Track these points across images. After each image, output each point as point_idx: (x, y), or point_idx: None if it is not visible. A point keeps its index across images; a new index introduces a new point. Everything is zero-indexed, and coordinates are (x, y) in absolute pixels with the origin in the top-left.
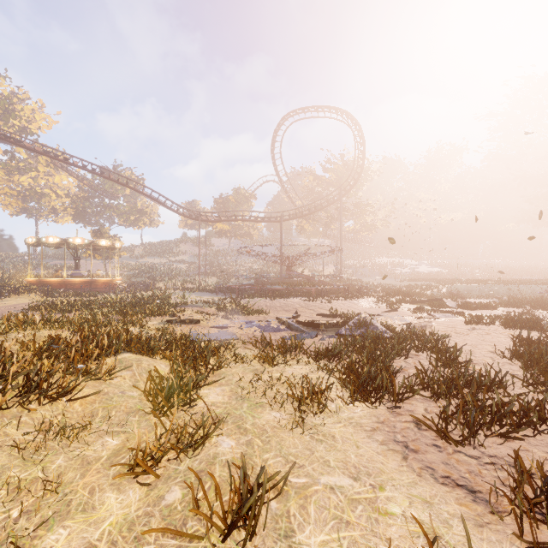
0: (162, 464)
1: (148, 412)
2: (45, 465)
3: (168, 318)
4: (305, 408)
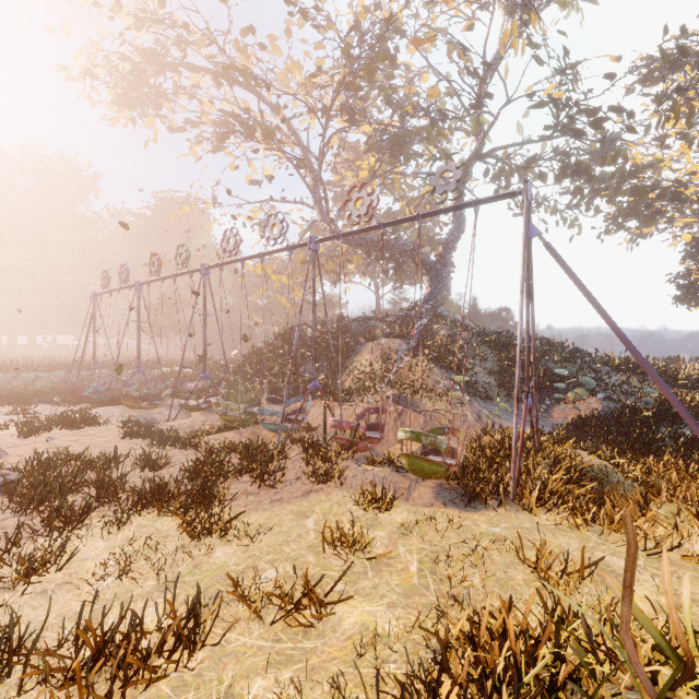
0: (301, 610)
1: (174, 685)
2: (337, 693)
3: None
4: (211, 537)
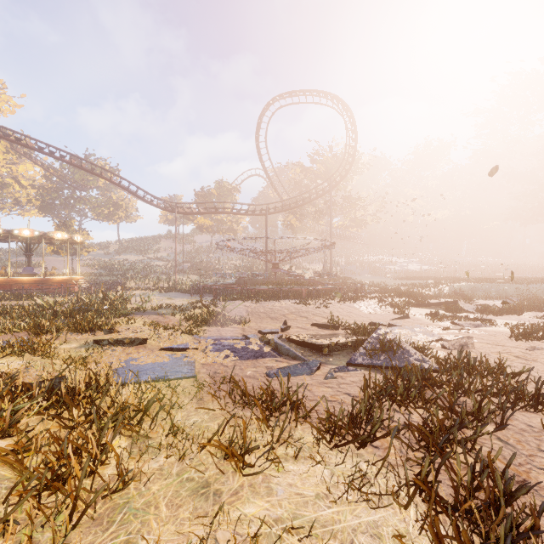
0: None
1: None
2: None
3: (99, 337)
4: None
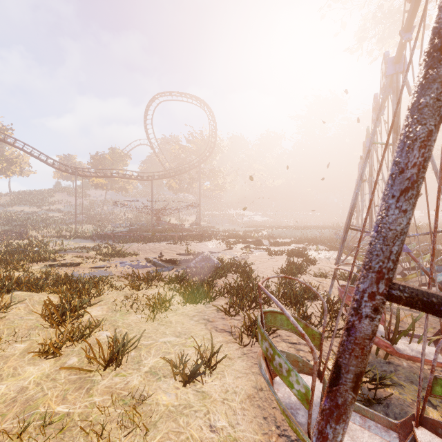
0: (62, 350)
1: (45, 327)
2: None
3: (49, 263)
4: (157, 311)
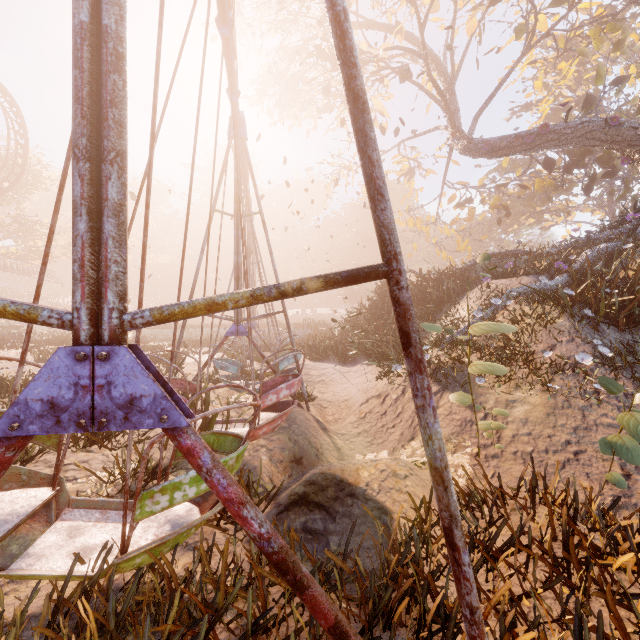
0: None
1: None
2: None
3: None
4: None
